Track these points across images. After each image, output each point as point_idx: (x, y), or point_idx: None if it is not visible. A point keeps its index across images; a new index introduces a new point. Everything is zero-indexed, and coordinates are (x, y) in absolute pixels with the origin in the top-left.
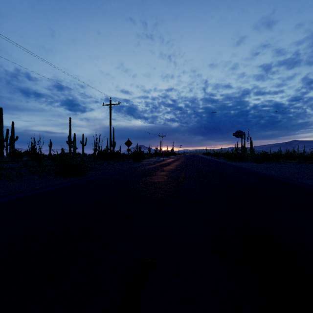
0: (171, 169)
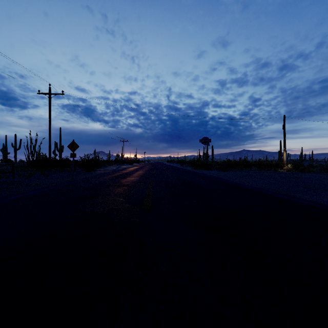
0: (132, 182)
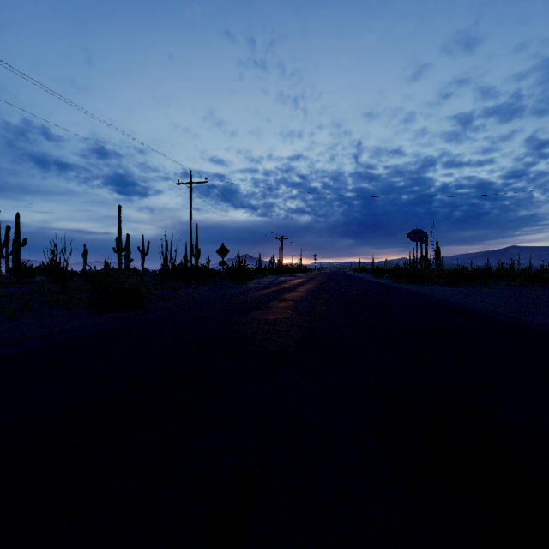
0: (298, 297)
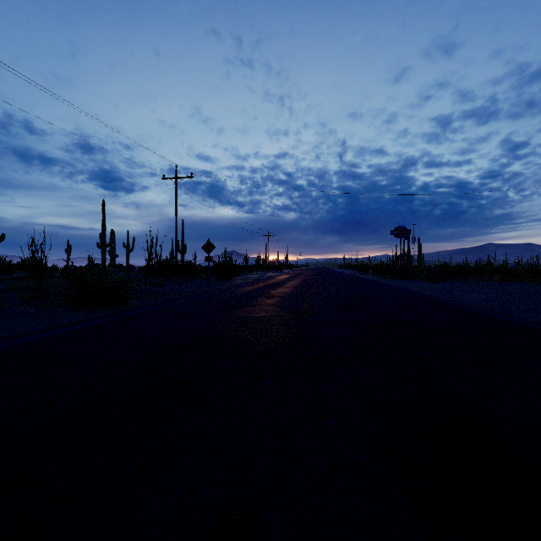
0: (285, 293)
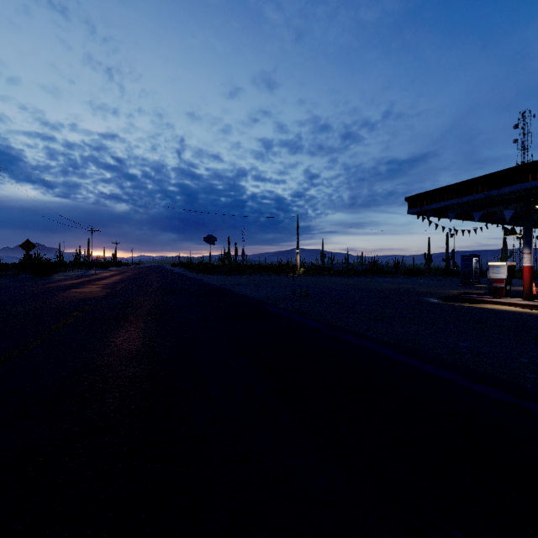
0: (108, 283)
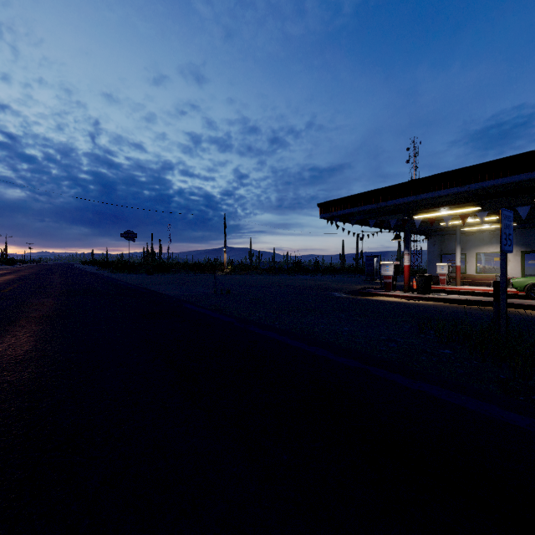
0: None
